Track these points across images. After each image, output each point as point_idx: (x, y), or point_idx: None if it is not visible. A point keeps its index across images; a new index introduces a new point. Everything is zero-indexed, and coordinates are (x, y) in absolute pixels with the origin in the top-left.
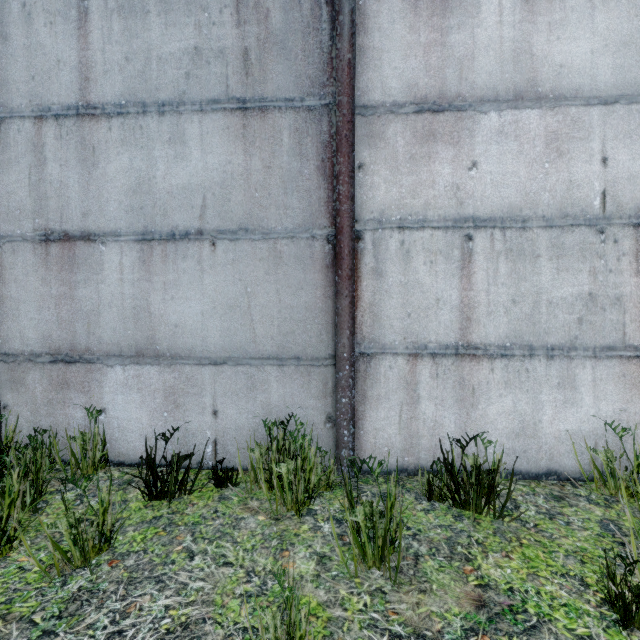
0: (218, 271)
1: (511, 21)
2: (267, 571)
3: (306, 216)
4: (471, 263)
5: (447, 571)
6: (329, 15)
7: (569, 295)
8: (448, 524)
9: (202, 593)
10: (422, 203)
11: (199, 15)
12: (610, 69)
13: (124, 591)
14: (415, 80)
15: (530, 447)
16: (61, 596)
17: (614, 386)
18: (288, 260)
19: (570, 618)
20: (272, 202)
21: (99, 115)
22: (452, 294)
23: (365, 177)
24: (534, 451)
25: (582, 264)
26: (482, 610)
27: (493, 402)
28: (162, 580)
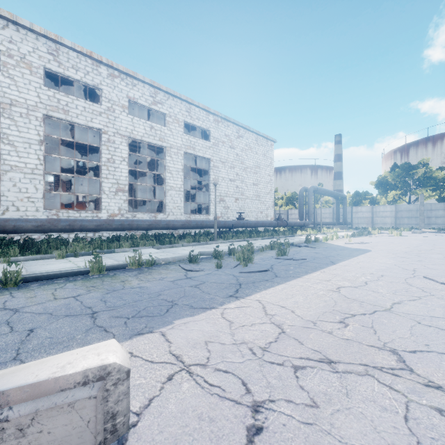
0: (441, 219)
1: None
2: None
3: None
4: None
5: None
6: None
7: None
8: None
9: None
10: None
11: (440, 205)
12: None
13: None
14: None
15: None
16: None
17: None
18: None
19: None
20: None
21: (432, 210)
22: None
23: None
24: None
25: None
26: None
27: None
28: None
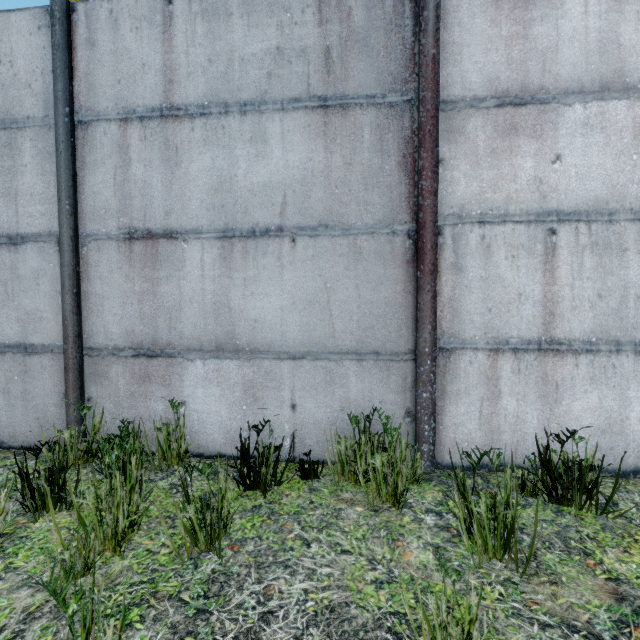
0: (298, 267)
1: (597, 11)
2: (388, 559)
3: (386, 212)
4: (554, 257)
5: (570, 564)
6: (412, 11)
7: None
8: (551, 519)
9: (333, 578)
10: (503, 197)
11: (281, 16)
12: None
13: (257, 574)
14: (496, 74)
15: (617, 444)
16: (199, 577)
17: None
18: (368, 256)
19: None
20: (352, 198)
21: (182, 116)
22: (534, 289)
23: (444, 172)
24: (621, 448)
25: None
26: (623, 603)
27: (578, 398)
28: (289, 565)
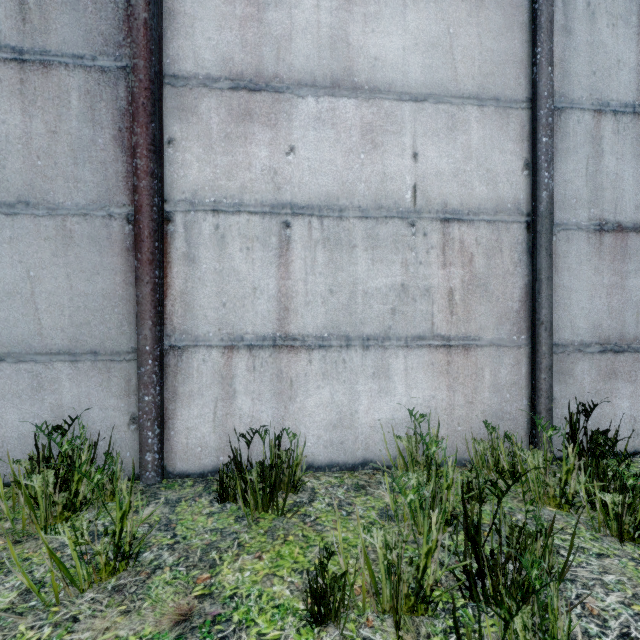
0: None
1: (328, 7)
2: None
3: (102, 191)
4: (289, 251)
5: (177, 583)
6: None
7: (383, 286)
8: (223, 527)
9: None
10: (238, 186)
11: None
12: (420, 68)
13: None
14: (230, 54)
15: (347, 438)
16: None
17: (424, 374)
18: (81, 241)
19: (272, 621)
20: (59, 173)
21: None
22: (270, 283)
23: (176, 153)
24: (351, 442)
25: (395, 255)
26: (179, 626)
27: (311, 394)
28: None
